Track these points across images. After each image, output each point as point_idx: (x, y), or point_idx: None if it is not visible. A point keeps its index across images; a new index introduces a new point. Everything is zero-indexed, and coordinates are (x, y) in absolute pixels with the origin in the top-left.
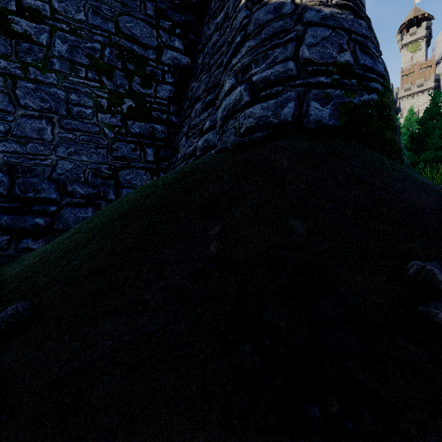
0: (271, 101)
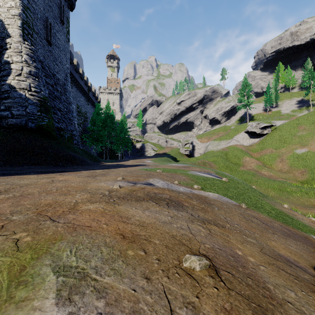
0: (18, 119)
